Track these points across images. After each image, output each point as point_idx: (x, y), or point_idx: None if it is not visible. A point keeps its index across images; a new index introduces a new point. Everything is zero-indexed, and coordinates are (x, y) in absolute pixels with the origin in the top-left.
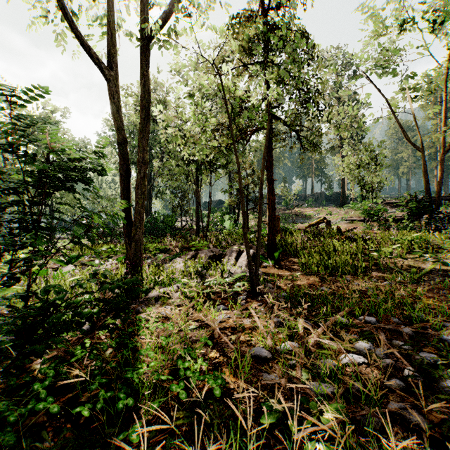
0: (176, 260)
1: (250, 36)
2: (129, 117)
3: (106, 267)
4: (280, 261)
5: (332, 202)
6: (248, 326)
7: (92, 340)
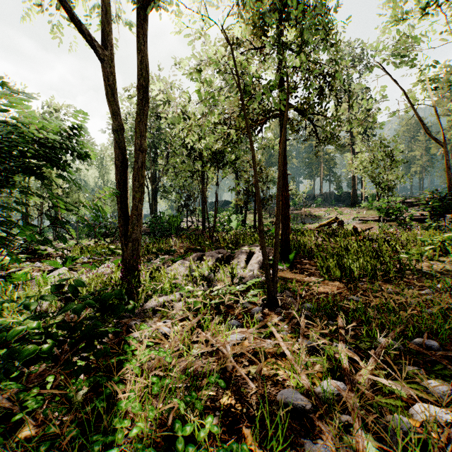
0: (179, 263)
1: (263, 11)
2: (134, 115)
3: (100, 271)
4: (295, 263)
5: (341, 202)
6: (270, 351)
7: (43, 391)
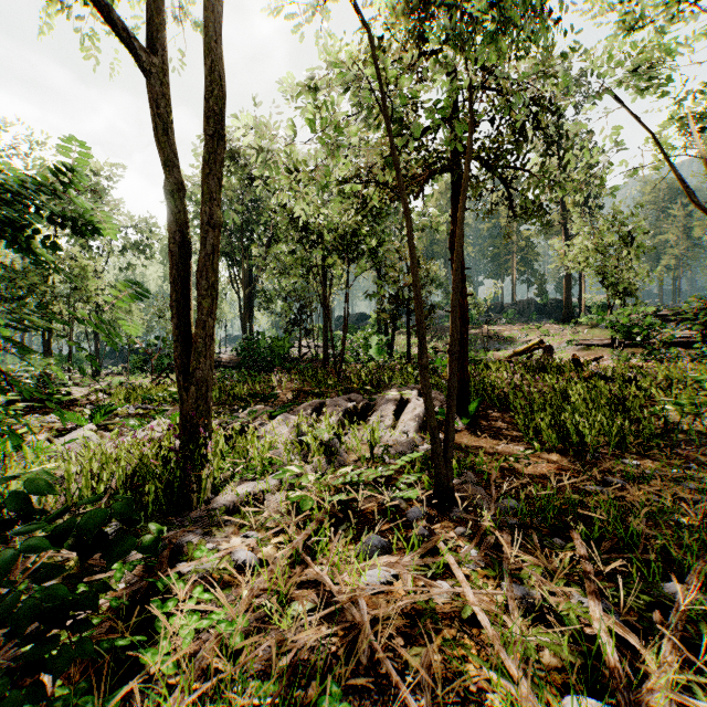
0: (281, 418)
1: None
2: None
3: (144, 433)
4: (477, 418)
5: (547, 316)
6: (446, 610)
7: None
